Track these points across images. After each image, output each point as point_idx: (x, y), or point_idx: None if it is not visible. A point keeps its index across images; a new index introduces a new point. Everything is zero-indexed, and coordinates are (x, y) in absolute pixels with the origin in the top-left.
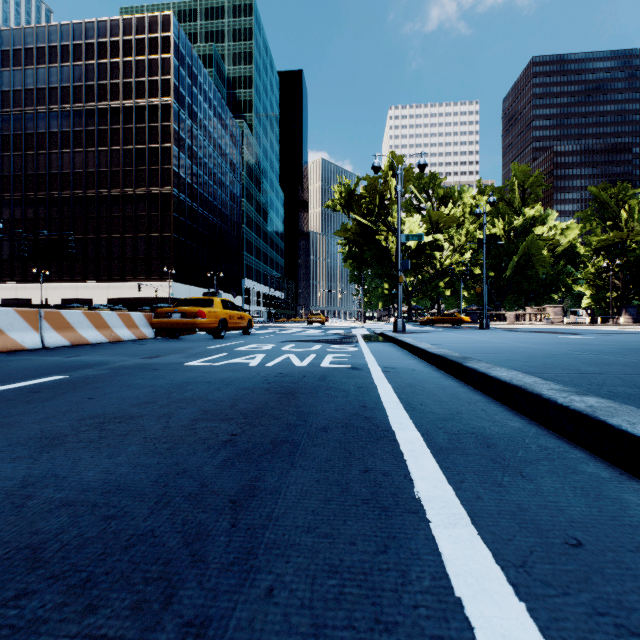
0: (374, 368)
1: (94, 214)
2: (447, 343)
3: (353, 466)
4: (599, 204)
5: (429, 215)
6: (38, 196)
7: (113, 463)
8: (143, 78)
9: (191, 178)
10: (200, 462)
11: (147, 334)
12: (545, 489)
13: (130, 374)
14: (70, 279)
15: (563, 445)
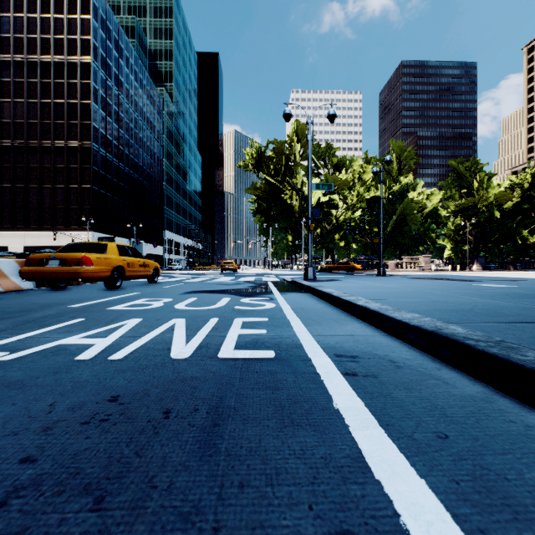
0: (320, 360)
1: (10, 164)
2: (385, 297)
3: None
4: (457, 175)
5: (326, 178)
6: None
7: None
8: (62, 36)
9: (112, 135)
10: None
11: (21, 285)
12: None
13: None
14: None
15: None
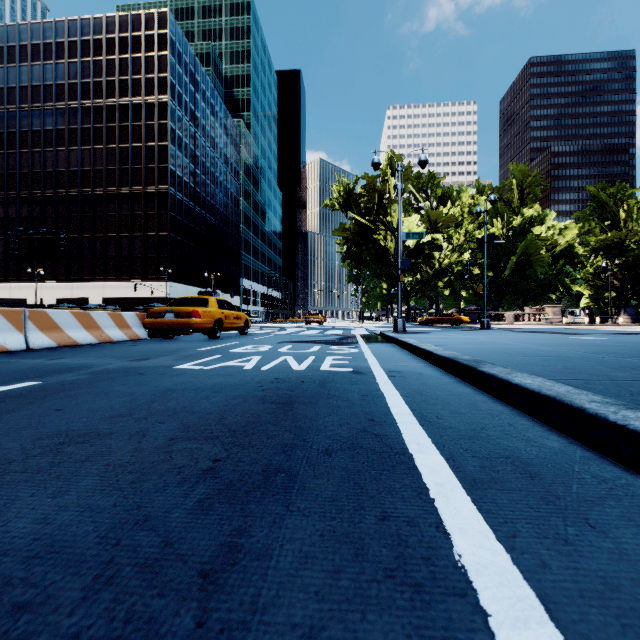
0: (378, 372)
1: (90, 213)
2: (452, 344)
3: (367, 509)
4: (598, 204)
5: (428, 215)
6: (33, 195)
7: (56, 505)
8: (139, 76)
9: (188, 177)
10: (169, 503)
11: (140, 335)
12: (629, 549)
13: (111, 379)
14: (65, 279)
15: (623, 475)
